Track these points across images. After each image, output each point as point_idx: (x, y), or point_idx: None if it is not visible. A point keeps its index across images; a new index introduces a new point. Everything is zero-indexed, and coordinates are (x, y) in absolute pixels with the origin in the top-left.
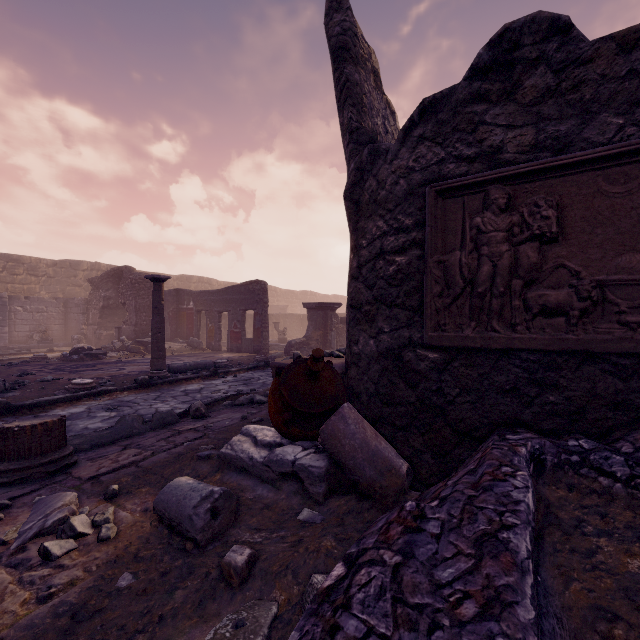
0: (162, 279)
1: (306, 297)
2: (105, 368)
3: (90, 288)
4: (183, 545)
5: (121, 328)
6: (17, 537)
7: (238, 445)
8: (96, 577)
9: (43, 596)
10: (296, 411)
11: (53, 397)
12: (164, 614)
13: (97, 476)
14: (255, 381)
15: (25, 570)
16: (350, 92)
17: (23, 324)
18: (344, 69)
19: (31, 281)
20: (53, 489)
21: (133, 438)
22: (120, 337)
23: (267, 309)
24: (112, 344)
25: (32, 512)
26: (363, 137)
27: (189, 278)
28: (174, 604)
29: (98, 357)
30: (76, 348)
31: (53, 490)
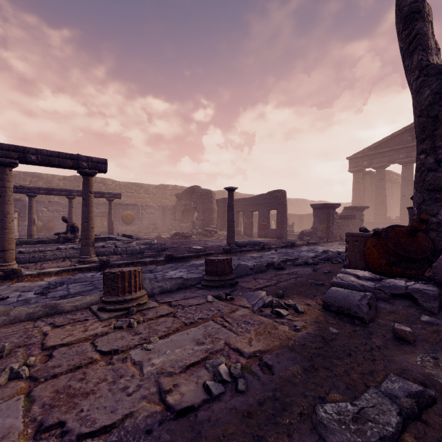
0: (233, 189)
1: (298, 203)
2: (197, 243)
3: (172, 200)
4: (351, 321)
5: (194, 222)
6: (252, 306)
7: (346, 278)
8: (315, 326)
9: (296, 329)
10: (400, 256)
11: (189, 254)
12: (376, 346)
13: (259, 288)
14: (291, 254)
15: (273, 318)
16: (420, 41)
17: (145, 220)
18: (415, 26)
19: (146, 197)
20: (242, 291)
21: (251, 276)
22: (195, 227)
23: (286, 209)
24: (191, 231)
25: (246, 298)
26: (432, 70)
27: (223, 192)
28: (378, 343)
29: (188, 238)
30: (176, 232)
31: (243, 291)
